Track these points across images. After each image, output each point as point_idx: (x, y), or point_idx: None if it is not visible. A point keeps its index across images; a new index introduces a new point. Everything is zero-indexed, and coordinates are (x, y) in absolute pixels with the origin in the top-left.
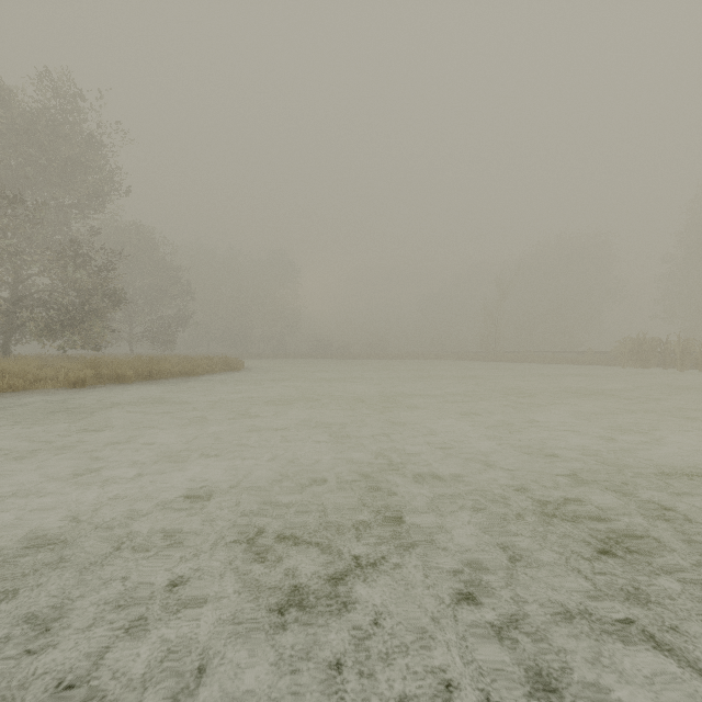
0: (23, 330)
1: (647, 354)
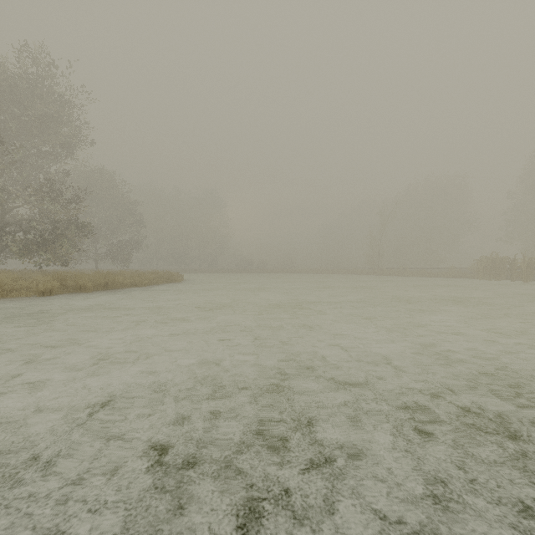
0: (9, 251)
1: (499, 270)
